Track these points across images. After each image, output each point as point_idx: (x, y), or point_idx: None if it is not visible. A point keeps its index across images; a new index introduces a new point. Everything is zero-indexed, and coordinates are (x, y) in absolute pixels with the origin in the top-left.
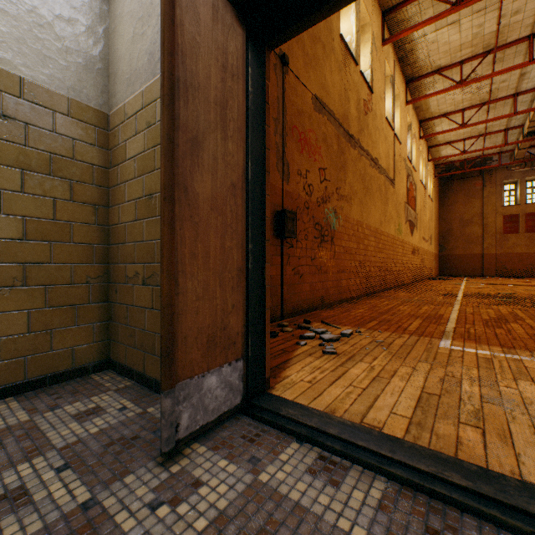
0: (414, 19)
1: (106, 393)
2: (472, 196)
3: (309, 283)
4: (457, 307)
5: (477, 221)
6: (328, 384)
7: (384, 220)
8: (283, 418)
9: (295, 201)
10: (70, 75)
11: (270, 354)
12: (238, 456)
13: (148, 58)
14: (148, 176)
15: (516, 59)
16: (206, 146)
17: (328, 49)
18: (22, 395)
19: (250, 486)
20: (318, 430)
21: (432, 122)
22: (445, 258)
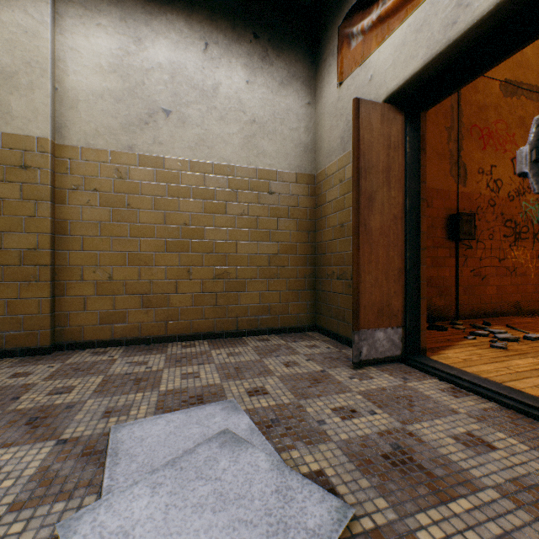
0: None
1: (317, 340)
2: None
3: (495, 286)
4: None
5: None
6: (482, 363)
7: None
8: (430, 368)
9: (474, 202)
10: (296, 160)
11: (433, 340)
12: (395, 375)
13: (340, 141)
14: (340, 213)
15: None
16: (377, 199)
17: None
18: (278, 335)
19: (400, 385)
20: (453, 376)
21: None
22: None
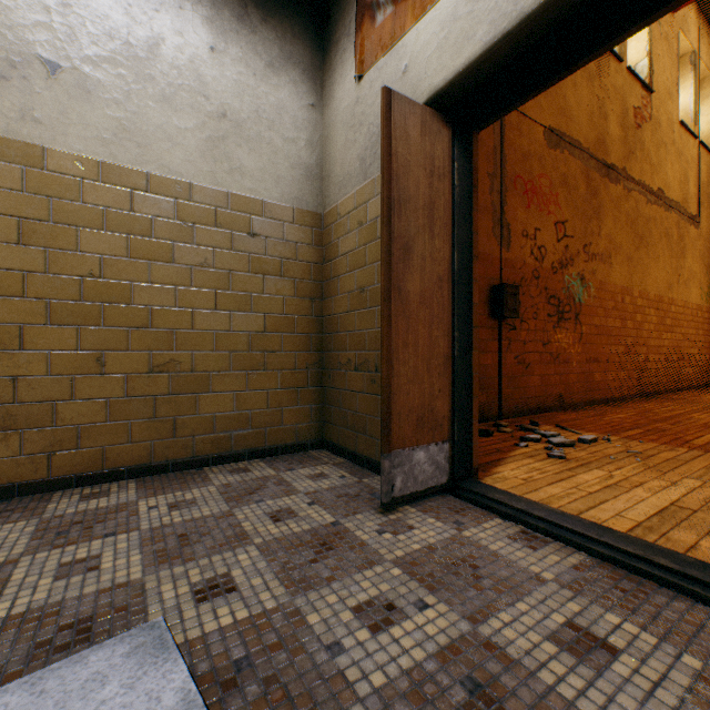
0: None
1: (326, 465)
2: None
3: (539, 376)
4: None
5: None
6: (546, 483)
7: (675, 281)
8: (489, 500)
9: (518, 271)
10: (294, 188)
11: (481, 451)
12: (444, 518)
13: (359, 164)
14: (359, 272)
15: None
16: (416, 249)
17: None
18: (264, 459)
19: (454, 536)
20: (523, 511)
21: None
22: None
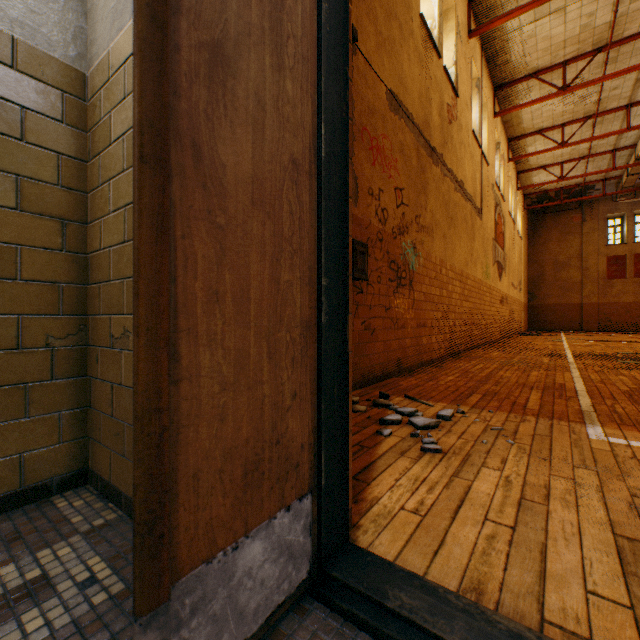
0: (508, 6)
1: (68, 540)
2: (569, 232)
3: (383, 342)
4: (576, 372)
5: (575, 264)
6: (449, 516)
7: (470, 260)
8: (393, 616)
9: (365, 230)
10: None
11: None
12: None
13: None
14: None
15: (632, 60)
16: (242, 71)
17: (405, 31)
18: None
19: None
20: None
21: (524, 141)
22: (535, 309)
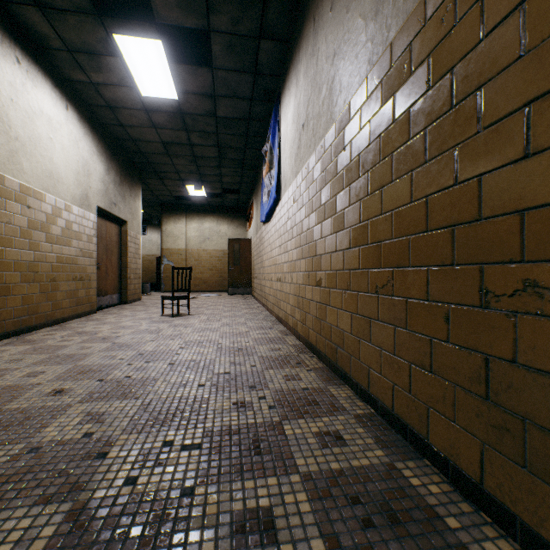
0: None
1: None
2: None
3: None
4: None
5: None
6: None
7: None
8: None
9: None
10: None
11: None
12: None
13: None
14: None
15: None
16: None
17: None
18: None
19: None
20: None
21: None
22: None
